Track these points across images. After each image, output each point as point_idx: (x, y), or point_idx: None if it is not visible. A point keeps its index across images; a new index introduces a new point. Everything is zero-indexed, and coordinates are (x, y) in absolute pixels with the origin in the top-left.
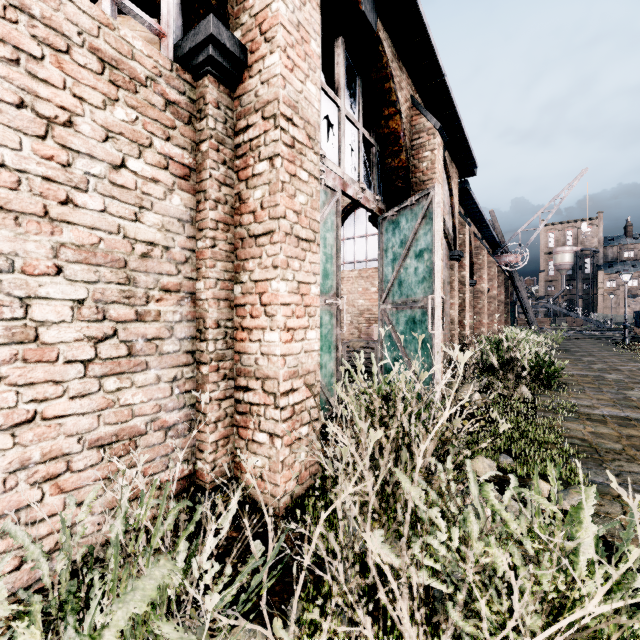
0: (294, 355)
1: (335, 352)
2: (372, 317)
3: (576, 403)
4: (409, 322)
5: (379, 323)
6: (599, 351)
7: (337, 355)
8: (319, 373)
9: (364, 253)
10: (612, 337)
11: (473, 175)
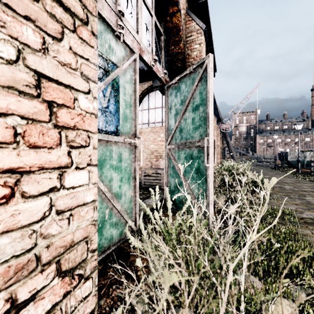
0: (20, 229)
1: (133, 181)
2: (158, 155)
3: (292, 210)
4: (188, 157)
5: (165, 158)
6: (267, 172)
7: (135, 184)
8: (96, 236)
9: (154, 118)
10: (268, 165)
11: (213, 76)
